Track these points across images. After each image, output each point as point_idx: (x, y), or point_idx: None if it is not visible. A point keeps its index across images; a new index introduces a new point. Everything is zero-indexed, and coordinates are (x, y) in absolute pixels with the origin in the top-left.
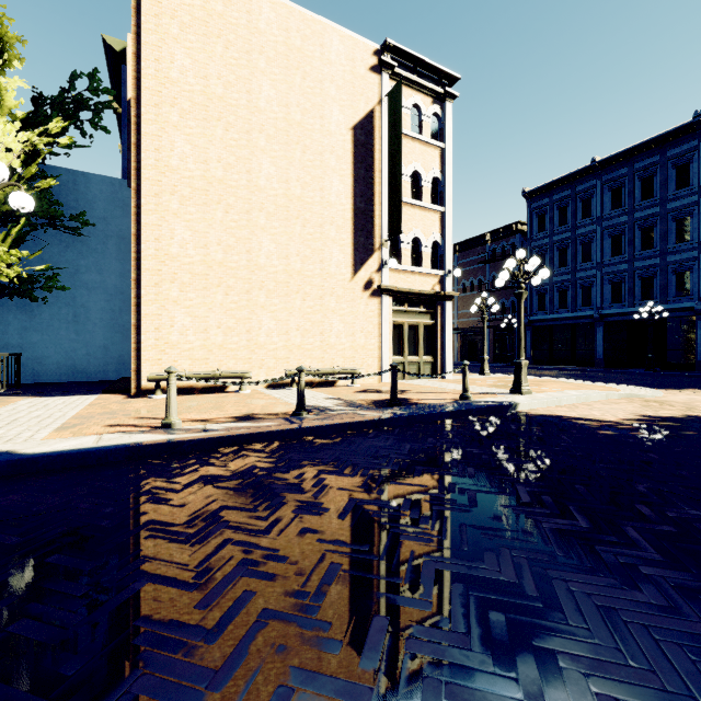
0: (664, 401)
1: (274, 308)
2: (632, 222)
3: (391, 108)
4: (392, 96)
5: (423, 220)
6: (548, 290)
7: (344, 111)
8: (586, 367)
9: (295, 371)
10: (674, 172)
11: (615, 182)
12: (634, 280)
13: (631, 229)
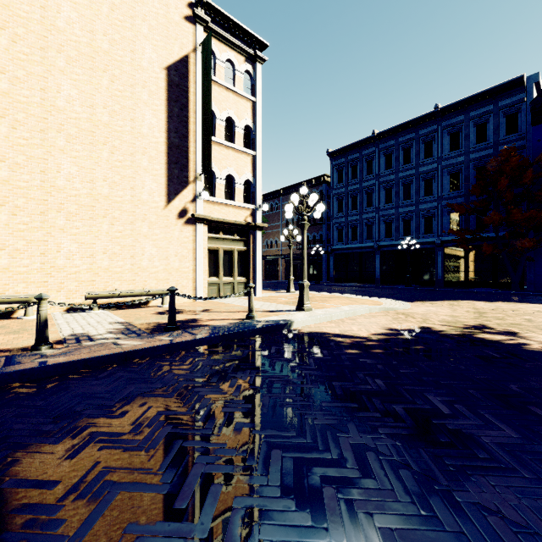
0: (409, 313)
1: (76, 231)
2: (398, 180)
3: (204, 57)
4: (204, 46)
5: (236, 161)
6: (344, 227)
7: (157, 50)
8: (369, 284)
9: (96, 294)
10: (423, 146)
11: (387, 150)
12: (399, 221)
13: (397, 184)
